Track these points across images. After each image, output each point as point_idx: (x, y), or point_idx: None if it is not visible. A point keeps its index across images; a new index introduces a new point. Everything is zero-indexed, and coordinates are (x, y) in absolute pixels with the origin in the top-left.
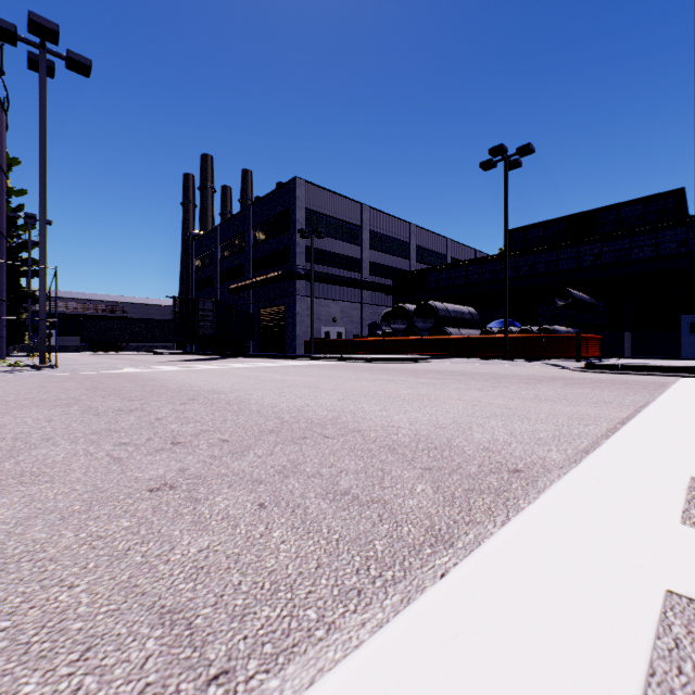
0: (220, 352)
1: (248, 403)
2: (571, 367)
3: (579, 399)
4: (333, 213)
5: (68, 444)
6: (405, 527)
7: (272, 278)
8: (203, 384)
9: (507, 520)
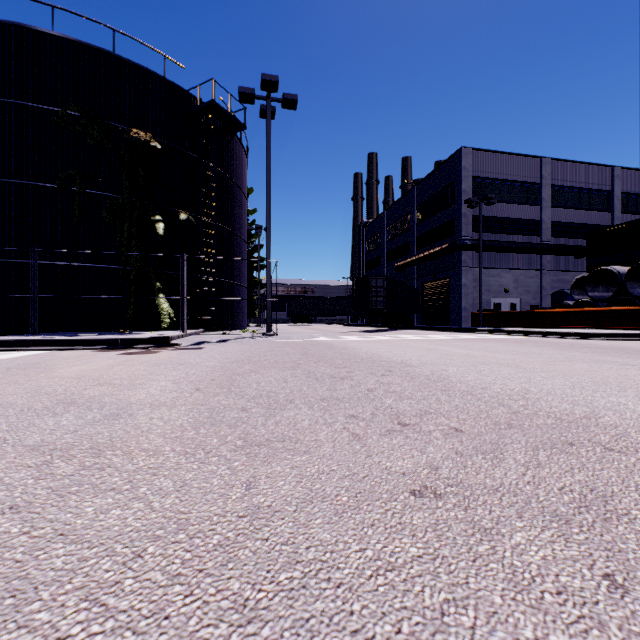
0: (388, 324)
1: (449, 380)
2: None
3: None
4: (505, 175)
5: (307, 409)
6: None
7: (436, 252)
8: (390, 355)
9: None
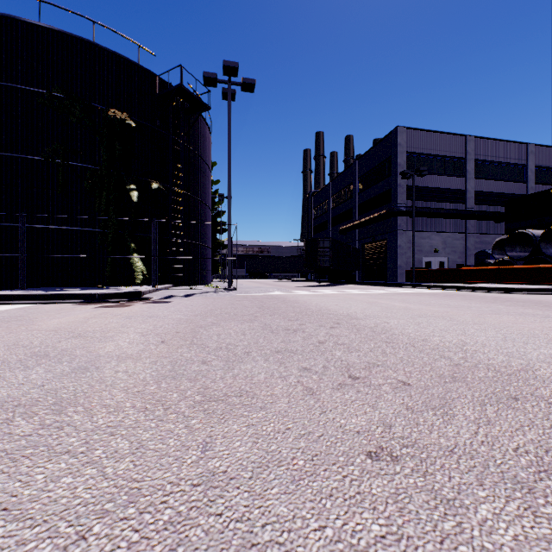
0: (334, 280)
1: (392, 332)
2: None
3: None
4: (434, 151)
5: (263, 362)
6: None
7: (375, 218)
8: (336, 309)
9: None
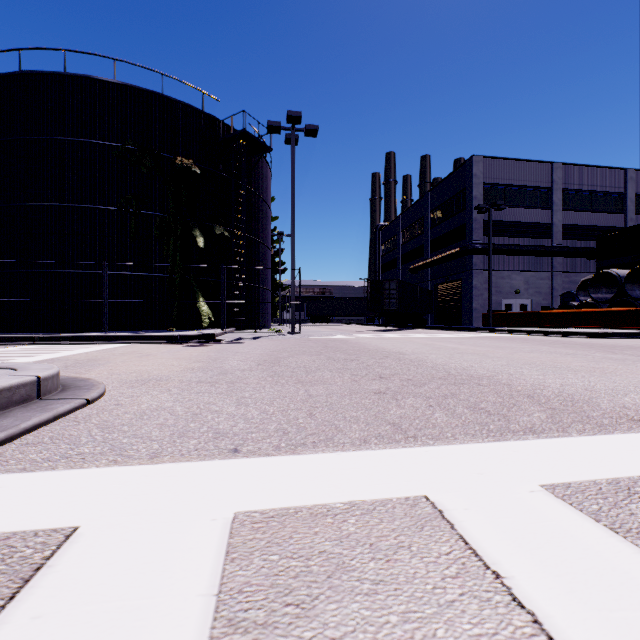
0: (402, 324)
1: (424, 361)
2: None
3: None
4: (515, 181)
5: (329, 372)
6: (512, 425)
7: (448, 256)
8: (391, 348)
9: (592, 435)
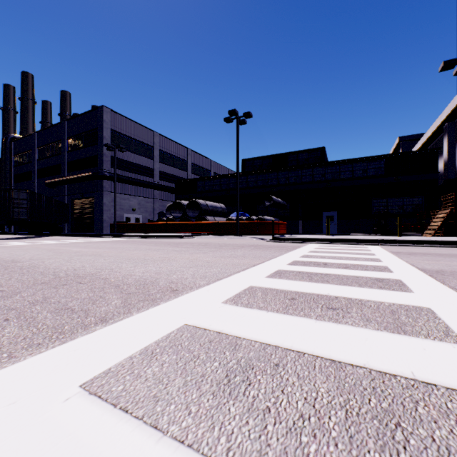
0: (36, 232)
1: (37, 267)
2: (268, 239)
3: (250, 255)
4: (133, 135)
5: None
6: (89, 318)
7: (83, 177)
8: (6, 257)
9: (146, 310)
